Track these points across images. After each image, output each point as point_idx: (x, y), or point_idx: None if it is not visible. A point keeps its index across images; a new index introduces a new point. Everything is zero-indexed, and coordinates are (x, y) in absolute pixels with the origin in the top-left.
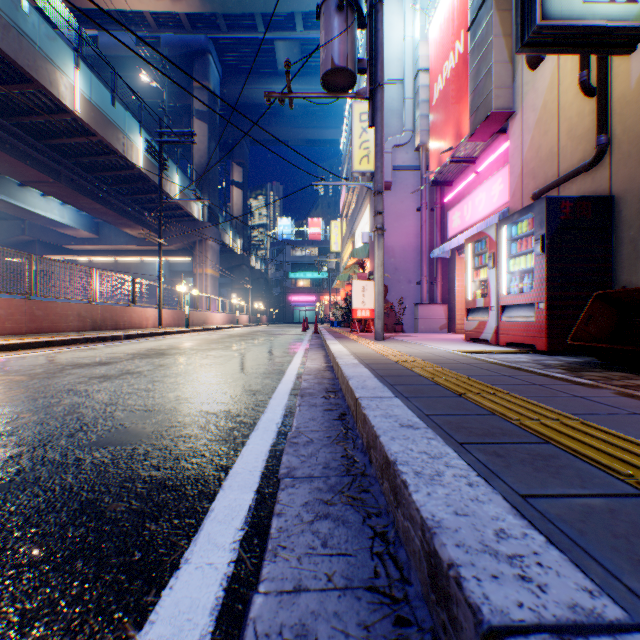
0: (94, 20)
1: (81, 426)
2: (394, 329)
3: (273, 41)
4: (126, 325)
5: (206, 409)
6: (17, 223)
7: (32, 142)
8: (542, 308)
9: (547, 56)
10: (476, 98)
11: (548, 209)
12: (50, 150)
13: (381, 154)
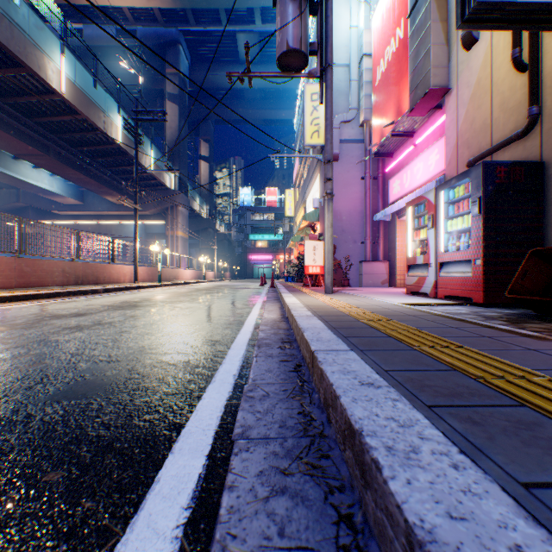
0: (79, 15)
1: (42, 378)
2: (341, 284)
3: (235, 33)
4: (106, 280)
5: (167, 360)
6: (12, 191)
7: (24, 120)
8: (479, 264)
9: (481, 37)
10: (415, 77)
11: (484, 174)
12: (40, 127)
13: (330, 127)
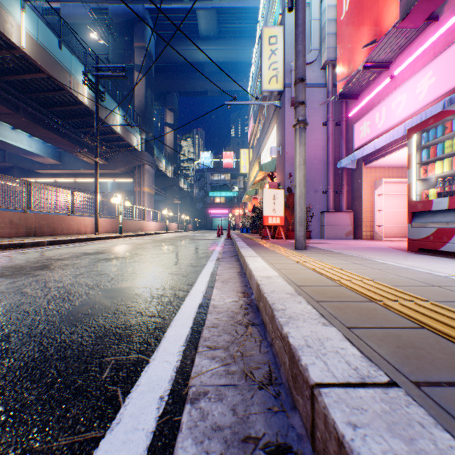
0: None
1: None
2: None
3: (195, 10)
4: (64, 231)
5: None
6: None
7: None
8: None
9: None
10: None
11: None
12: (9, 86)
13: (303, 36)
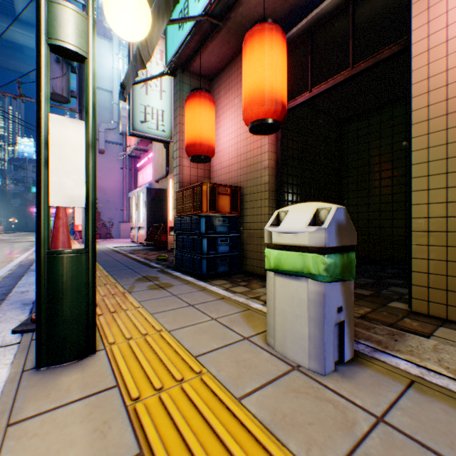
0: None
1: None
2: (107, 236)
3: None
4: None
5: None
6: None
7: None
8: (146, 229)
9: None
10: None
11: (148, 192)
12: None
13: None
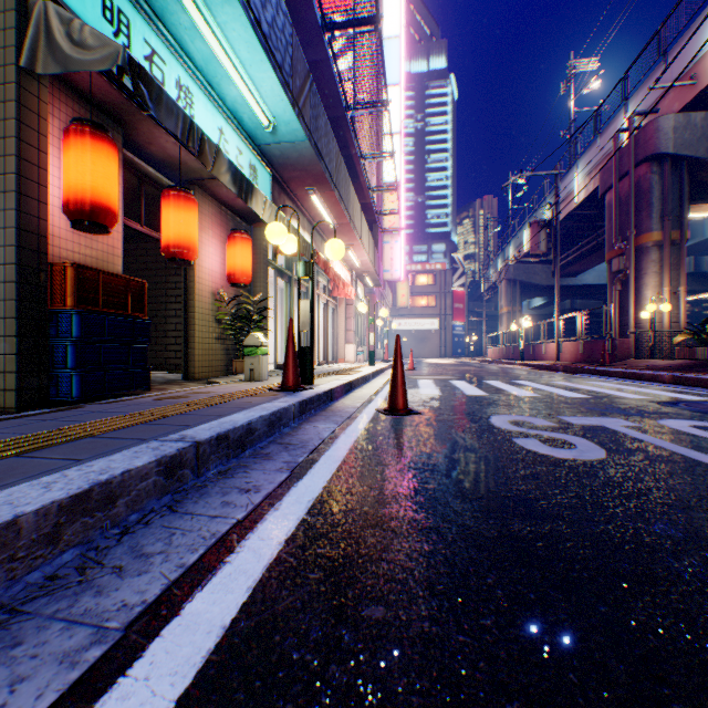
0: None
1: None
2: None
3: None
4: None
5: None
6: None
7: None
8: None
9: None
10: None
11: None
12: None
13: None
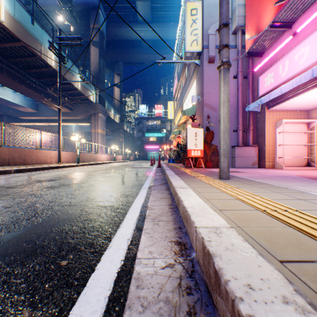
0: None
1: None
2: (217, 165)
3: (135, 1)
4: (33, 161)
5: None
6: None
7: None
8: None
9: None
10: None
11: None
12: None
13: None
